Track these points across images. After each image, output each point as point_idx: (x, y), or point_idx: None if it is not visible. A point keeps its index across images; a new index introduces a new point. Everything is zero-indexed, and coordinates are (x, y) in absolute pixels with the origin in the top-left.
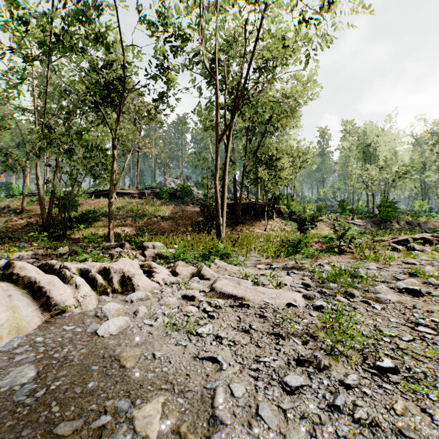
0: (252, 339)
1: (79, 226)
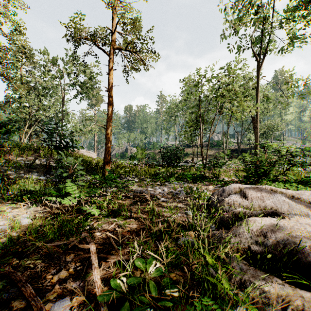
0: None
1: (185, 157)
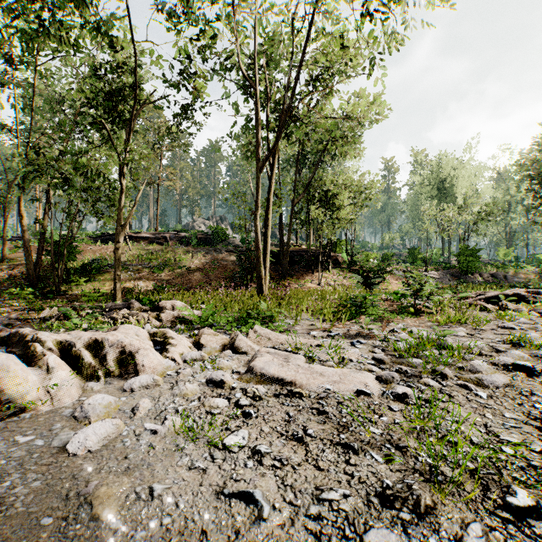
0: (309, 453)
1: (79, 279)
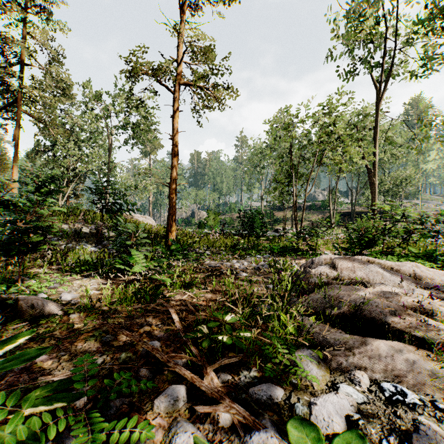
0: None
1: (275, 224)
